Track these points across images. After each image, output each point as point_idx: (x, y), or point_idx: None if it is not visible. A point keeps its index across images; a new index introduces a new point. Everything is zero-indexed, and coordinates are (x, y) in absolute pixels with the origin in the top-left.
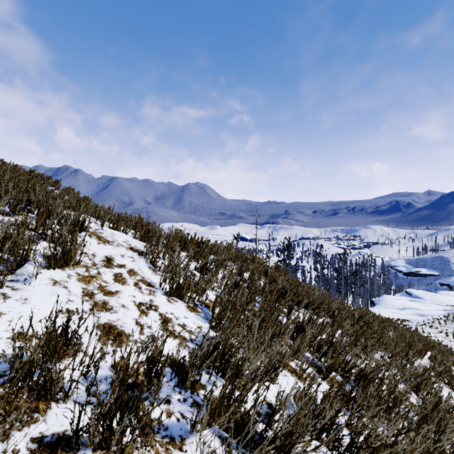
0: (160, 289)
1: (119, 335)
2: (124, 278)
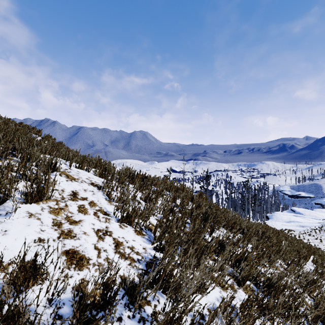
0: (114, 216)
1: (81, 260)
2: (86, 209)
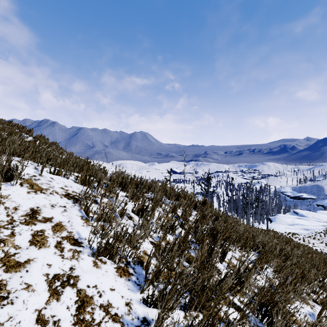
0: (88, 246)
1: None
2: (45, 237)
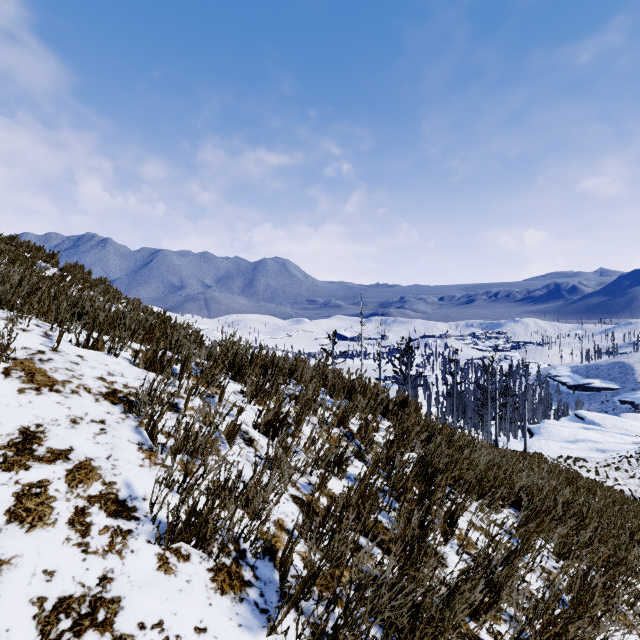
0: (149, 517)
1: None
2: (48, 499)
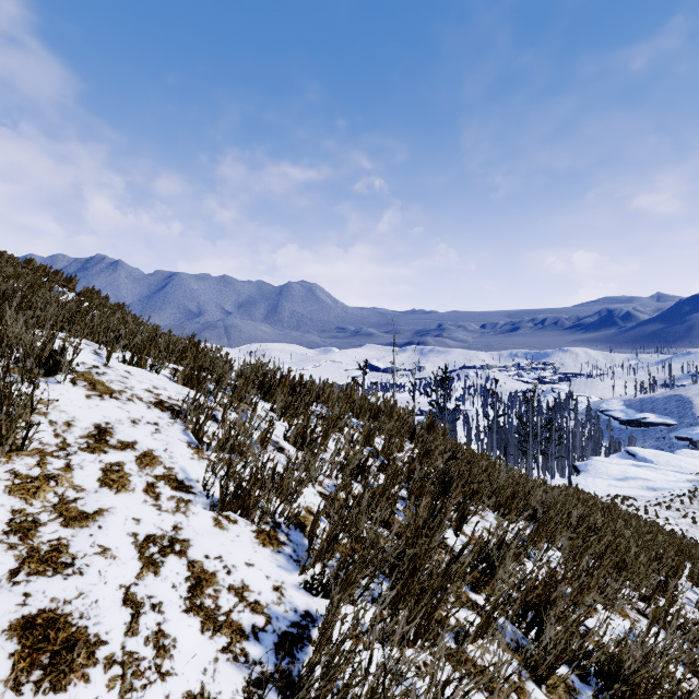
0: (203, 493)
1: (68, 648)
2: (125, 474)
